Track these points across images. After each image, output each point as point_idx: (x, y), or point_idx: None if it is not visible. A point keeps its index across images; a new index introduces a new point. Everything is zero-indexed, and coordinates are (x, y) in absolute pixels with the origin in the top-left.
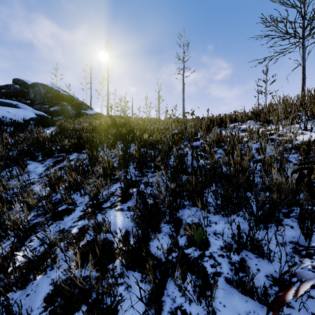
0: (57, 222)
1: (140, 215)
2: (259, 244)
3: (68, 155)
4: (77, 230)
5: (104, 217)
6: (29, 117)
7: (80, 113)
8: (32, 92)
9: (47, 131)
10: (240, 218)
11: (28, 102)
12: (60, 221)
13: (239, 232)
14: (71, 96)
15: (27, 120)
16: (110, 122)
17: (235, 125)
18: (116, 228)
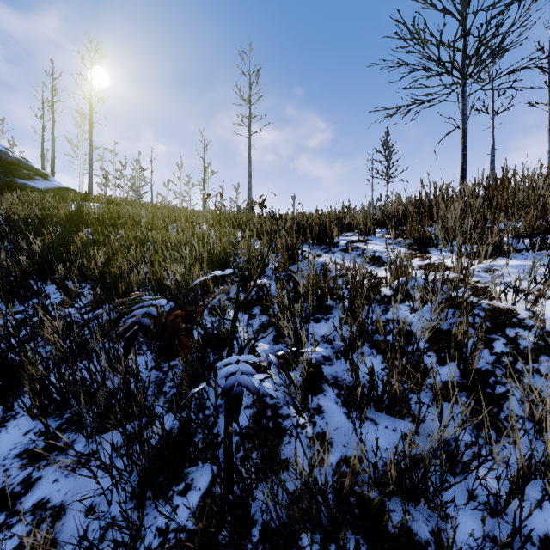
0: None
1: None
2: None
3: None
4: None
5: None
6: None
7: (11, 186)
8: None
9: None
10: None
11: None
12: None
13: None
14: None
15: None
16: (62, 213)
17: (350, 240)
18: None
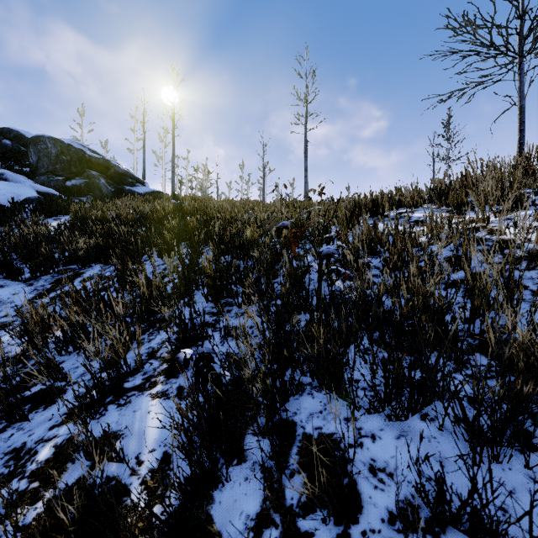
0: (17, 426)
1: (193, 422)
2: (498, 529)
3: (84, 268)
4: (51, 452)
5: (122, 414)
6: (23, 197)
7: (122, 192)
8: (33, 152)
9: (54, 222)
10: (430, 424)
11: (27, 171)
12: (23, 422)
13: (442, 489)
14: (106, 160)
15: (20, 203)
16: (171, 206)
17: (399, 212)
18: (142, 447)
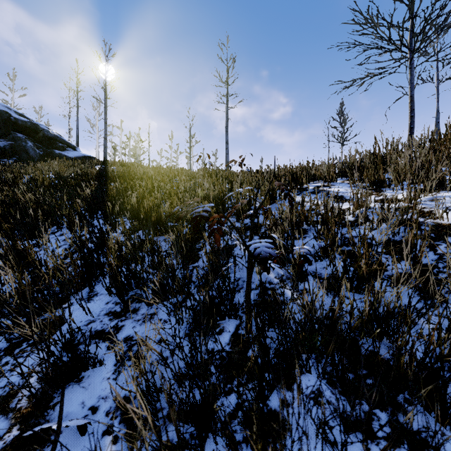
0: None
1: None
2: None
3: None
4: None
5: None
6: None
7: (51, 155)
8: None
9: None
10: None
11: None
12: None
13: None
14: (34, 124)
15: None
16: (95, 172)
17: (316, 186)
18: None
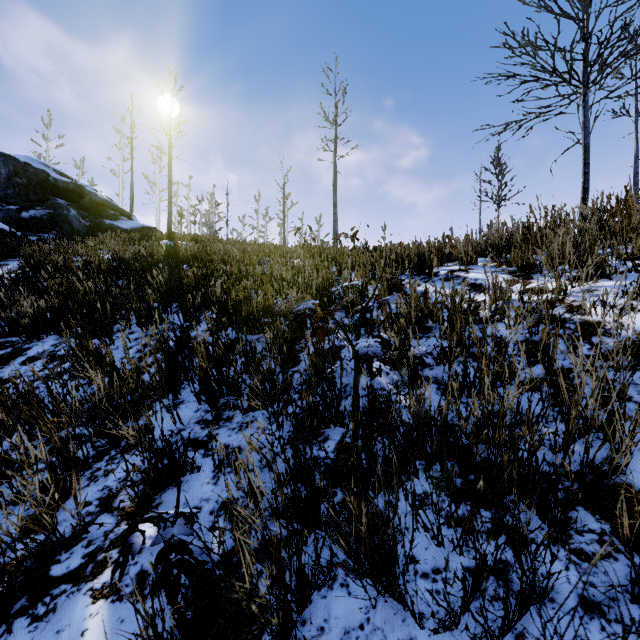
0: None
1: None
2: None
3: (29, 341)
4: None
5: None
6: None
7: (100, 227)
8: None
9: None
10: None
11: None
12: None
13: None
14: (78, 185)
15: None
16: (162, 251)
17: (451, 270)
18: None
